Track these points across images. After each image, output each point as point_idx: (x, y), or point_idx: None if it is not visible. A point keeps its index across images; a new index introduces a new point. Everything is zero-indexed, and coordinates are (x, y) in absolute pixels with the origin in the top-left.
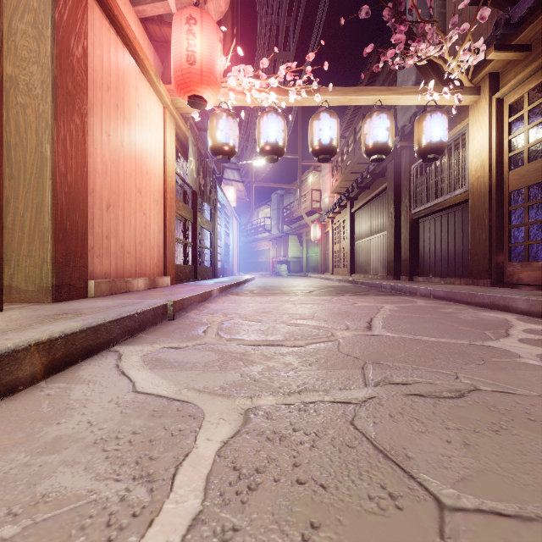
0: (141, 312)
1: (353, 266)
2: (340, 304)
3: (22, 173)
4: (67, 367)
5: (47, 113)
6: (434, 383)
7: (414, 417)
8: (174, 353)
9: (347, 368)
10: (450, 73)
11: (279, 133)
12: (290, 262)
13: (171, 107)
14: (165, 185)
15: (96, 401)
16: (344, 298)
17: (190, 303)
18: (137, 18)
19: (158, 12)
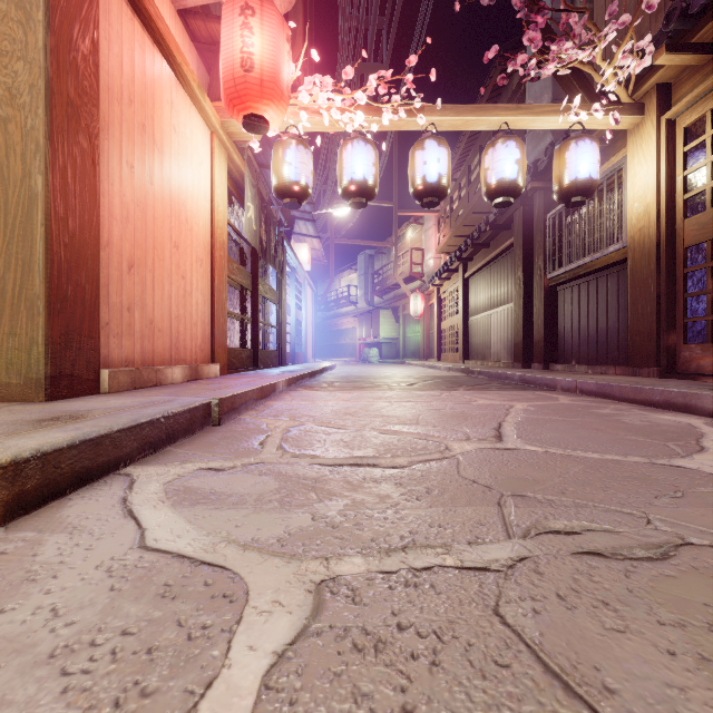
0: (171, 416)
1: (467, 350)
2: (452, 402)
3: (2, 215)
4: (46, 502)
5: (38, 131)
6: (615, 531)
7: (599, 600)
8: (214, 478)
9: (476, 505)
10: (602, 86)
11: (368, 167)
12: (382, 345)
13: (221, 132)
14: (213, 239)
15: (76, 566)
16: (457, 393)
17: (245, 401)
18: (174, 9)
19: (203, 1)
